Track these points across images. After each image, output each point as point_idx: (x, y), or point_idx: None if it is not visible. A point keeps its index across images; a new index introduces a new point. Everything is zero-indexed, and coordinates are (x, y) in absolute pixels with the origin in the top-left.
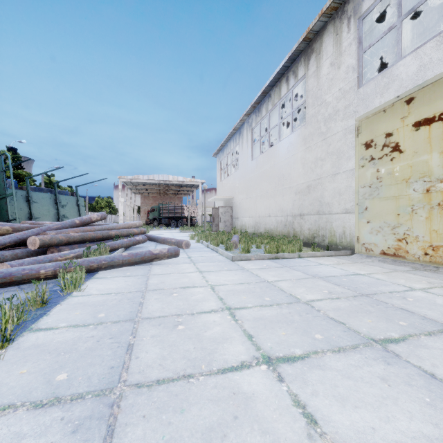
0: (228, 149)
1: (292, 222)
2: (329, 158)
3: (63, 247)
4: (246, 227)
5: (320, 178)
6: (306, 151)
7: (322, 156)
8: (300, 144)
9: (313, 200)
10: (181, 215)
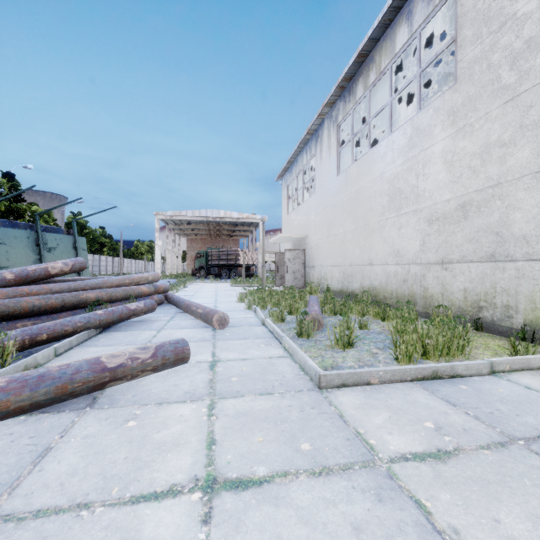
0: (299, 165)
1: (421, 276)
2: (529, 136)
3: None
4: (328, 281)
5: (499, 184)
6: (458, 135)
7: (506, 136)
8: (442, 125)
9: (476, 232)
10: (234, 263)
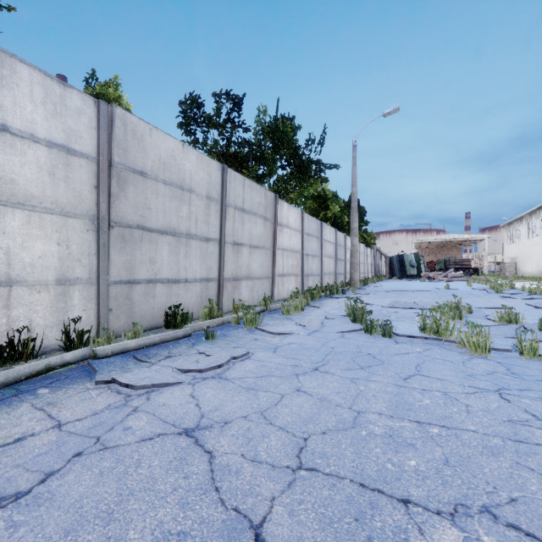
0: (513, 226)
1: None
2: None
3: (452, 278)
4: (524, 275)
5: None
6: None
7: None
8: None
9: None
10: (467, 266)
